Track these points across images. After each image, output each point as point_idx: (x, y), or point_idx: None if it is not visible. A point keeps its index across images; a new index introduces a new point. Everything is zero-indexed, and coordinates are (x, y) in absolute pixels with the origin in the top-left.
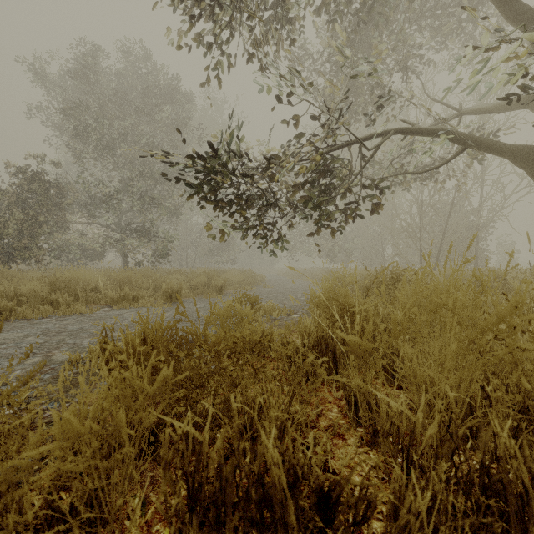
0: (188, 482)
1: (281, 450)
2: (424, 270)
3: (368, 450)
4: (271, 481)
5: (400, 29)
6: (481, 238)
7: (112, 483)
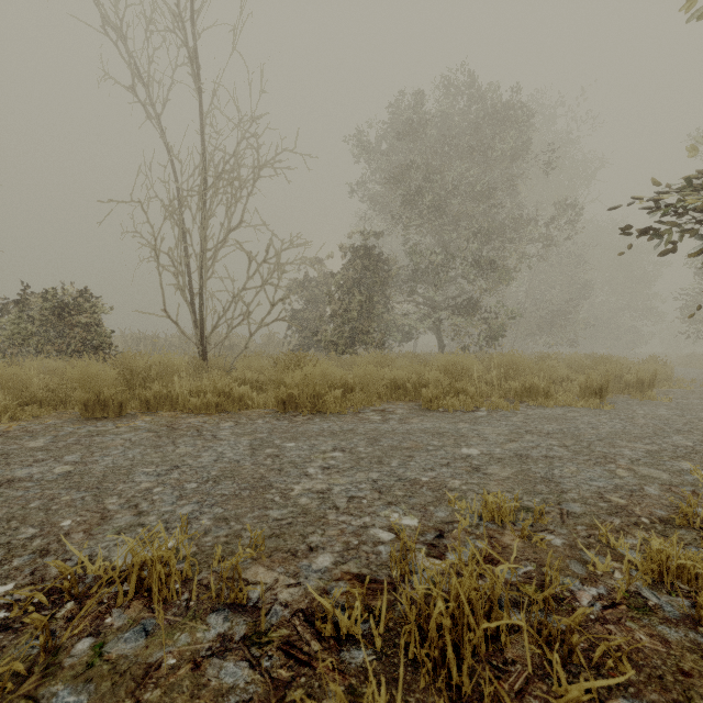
0: None
1: None
2: None
3: None
4: None
5: None
6: None
7: None
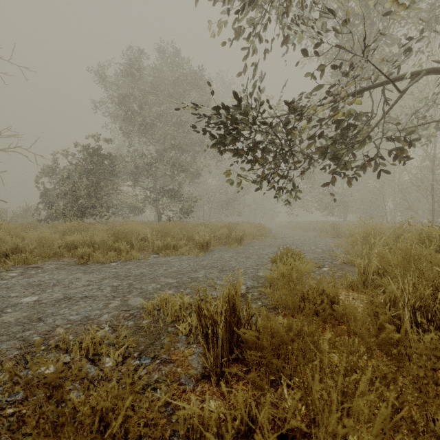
0: None
1: None
2: None
3: None
4: None
5: None
6: None
7: None
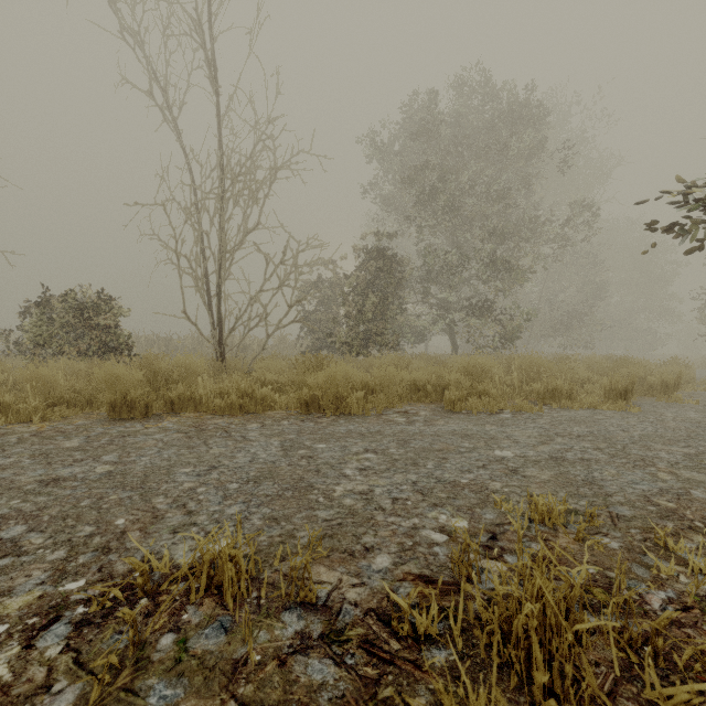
0: None
1: None
2: None
3: None
4: None
5: None
6: None
7: None
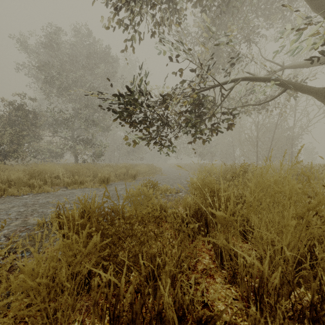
0: (110, 315)
1: (173, 294)
2: (268, 169)
3: (230, 286)
4: (167, 319)
5: (245, 16)
6: (294, 145)
7: (57, 317)
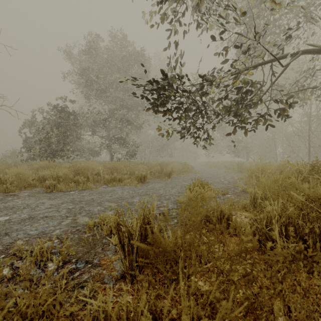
0: None
1: None
2: None
3: None
4: None
5: None
6: None
7: None
